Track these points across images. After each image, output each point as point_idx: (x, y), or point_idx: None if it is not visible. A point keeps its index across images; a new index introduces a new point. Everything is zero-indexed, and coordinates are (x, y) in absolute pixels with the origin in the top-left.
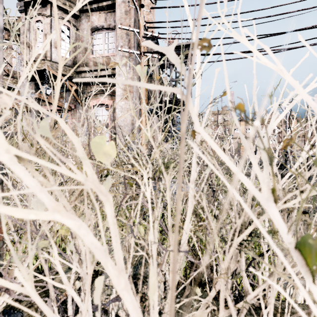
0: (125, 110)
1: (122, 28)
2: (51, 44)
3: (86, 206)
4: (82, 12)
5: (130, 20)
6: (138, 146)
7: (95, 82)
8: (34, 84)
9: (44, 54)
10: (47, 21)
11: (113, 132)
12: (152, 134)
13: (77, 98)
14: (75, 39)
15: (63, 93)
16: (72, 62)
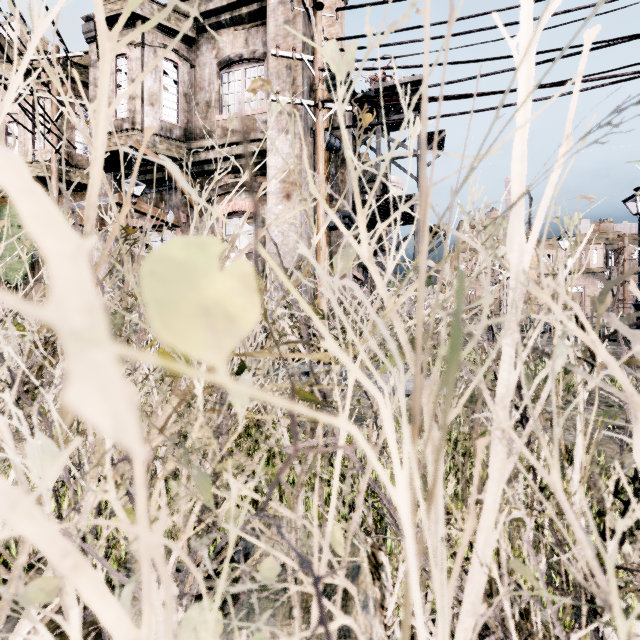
0: (284, 223)
1: (279, 56)
2: (144, 99)
3: (143, 520)
4: (202, 32)
5: (294, 39)
6: (344, 283)
7: (226, 168)
8: (114, 179)
9: (130, 118)
10: (137, 54)
11: (260, 266)
12: (351, 263)
13: (191, 202)
14: (187, 86)
15: (165, 194)
16: (182, 132)
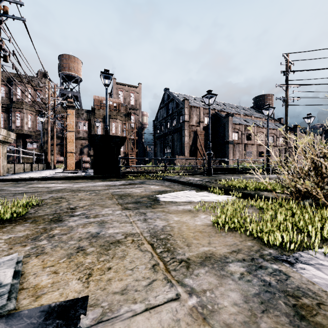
0: None
1: None
2: None
3: None
4: None
5: None
6: None
7: None
8: None
9: None
10: None
11: None
12: None
13: None
14: None
15: None
16: None
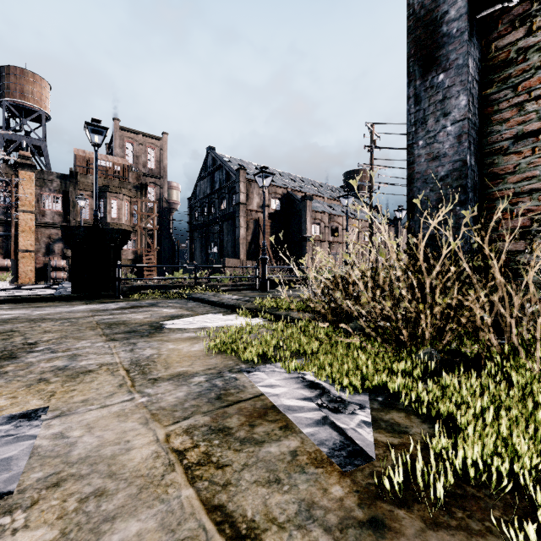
0: None
1: None
2: None
3: None
4: None
5: None
6: None
7: None
8: None
9: None
10: None
11: None
12: (344, 256)
13: None
14: None
15: None
16: None
